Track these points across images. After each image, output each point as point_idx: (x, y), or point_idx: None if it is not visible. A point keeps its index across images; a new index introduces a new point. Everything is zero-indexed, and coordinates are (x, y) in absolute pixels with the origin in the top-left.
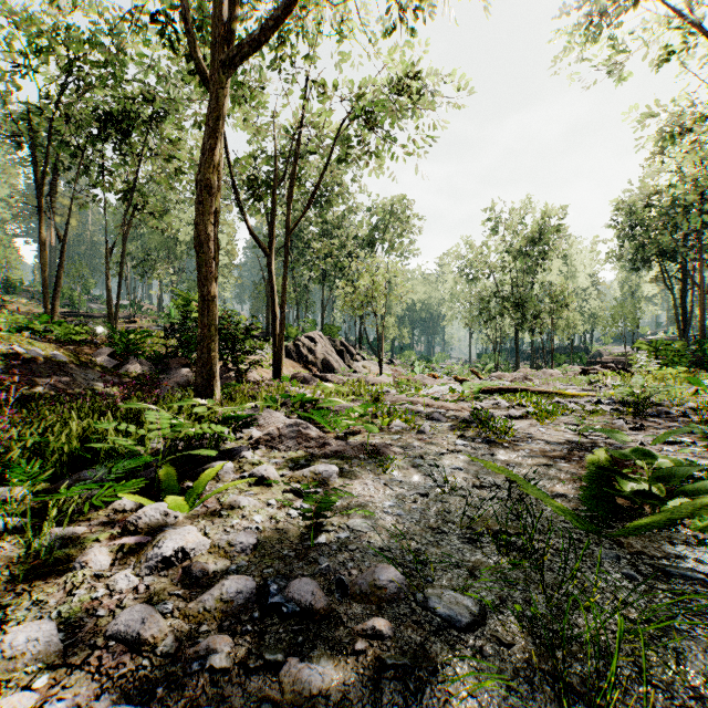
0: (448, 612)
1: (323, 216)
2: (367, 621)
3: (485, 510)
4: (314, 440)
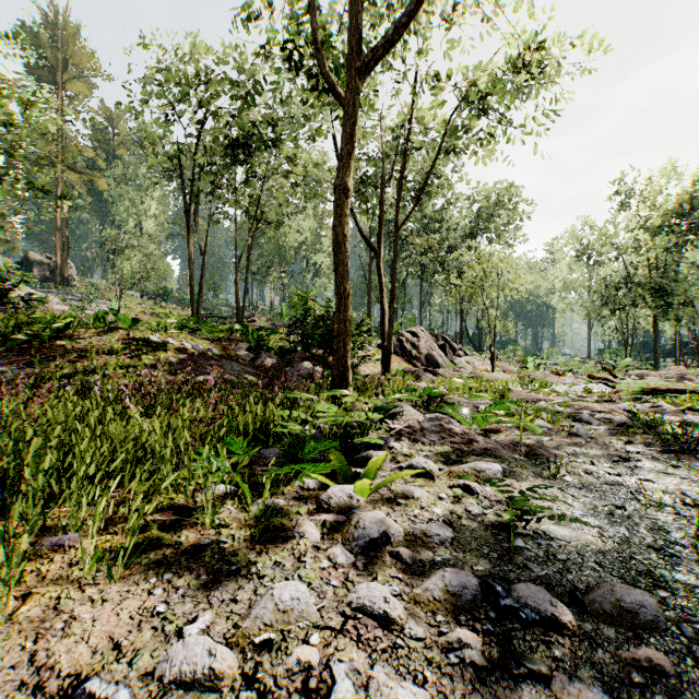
0: None
1: (422, 210)
2: (635, 649)
3: None
4: (459, 436)
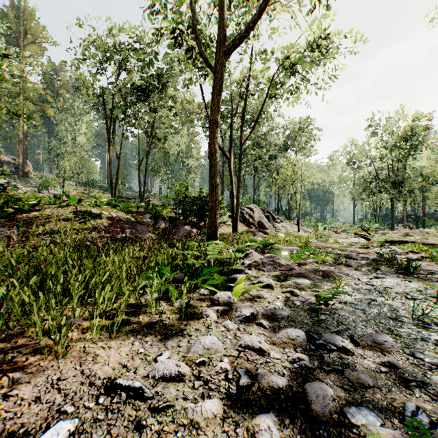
0: (432, 361)
1: (254, 133)
2: (382, 358)
3: (430, 310)
4: (284, 266)
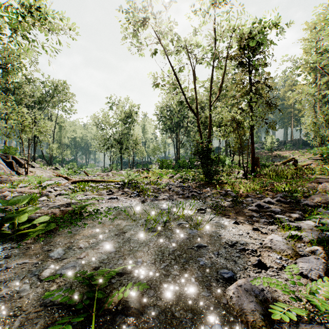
0: None
1: (4, 78)
2: None
3: None
4: None
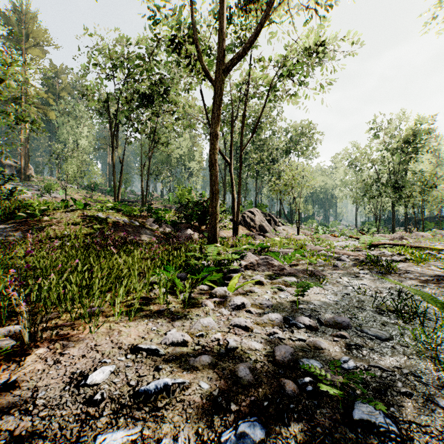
0: (374, 334)
1: (256, 136)
2: (337, 332)
3: (386, 300)
4: (277, 267)
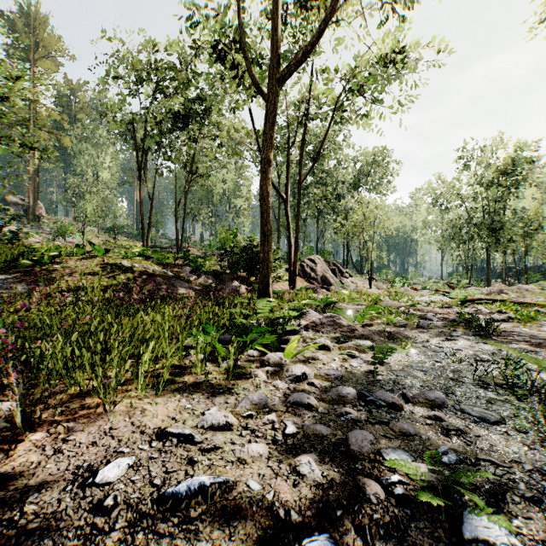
0: (479, 415)
1: (318, 167)
2: (430, 412)
3: (491, 370)
4: (346, 327)
